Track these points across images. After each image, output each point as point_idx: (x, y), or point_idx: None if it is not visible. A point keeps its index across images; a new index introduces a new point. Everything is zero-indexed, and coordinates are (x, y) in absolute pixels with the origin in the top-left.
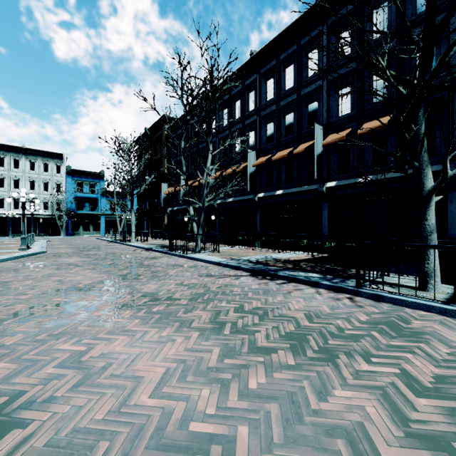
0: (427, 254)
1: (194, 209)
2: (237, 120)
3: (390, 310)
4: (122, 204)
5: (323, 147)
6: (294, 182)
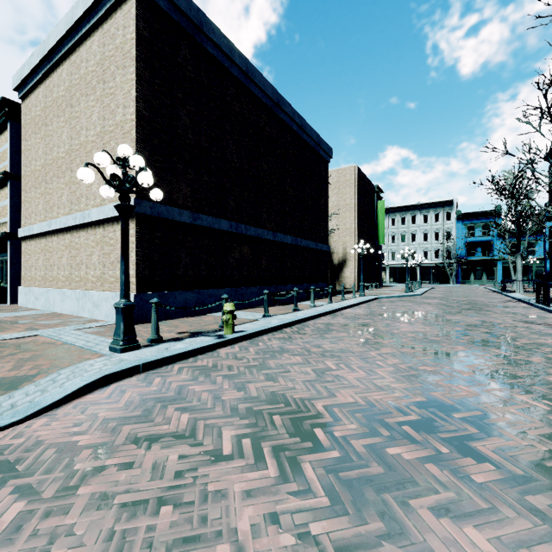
0: None
1: None
2: None
3: None
4: (529, 244)
5: None
6: None
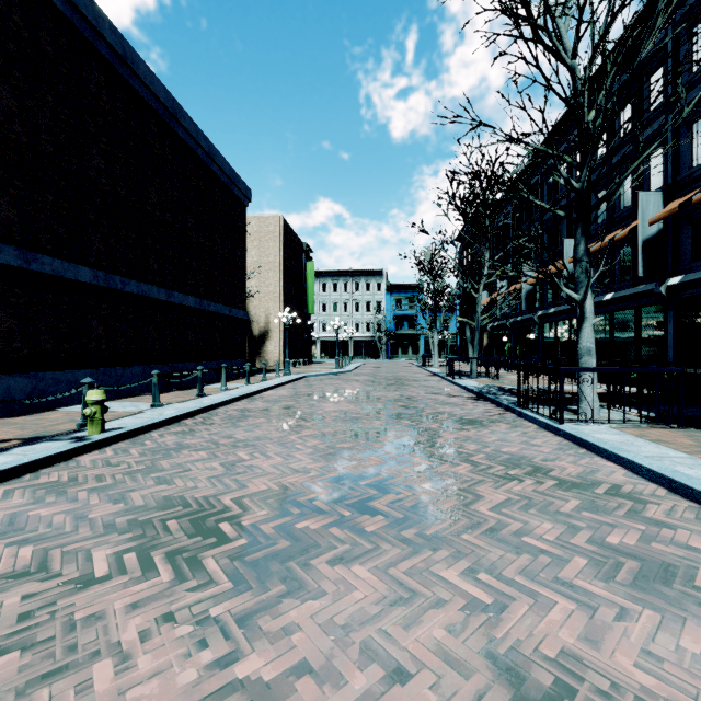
0: (579, 378)
1: (515, 325)
2: (563, 193)
3: (507, 420)
4: (445, 319)
5: (667, 222)
6: (631, 279)
